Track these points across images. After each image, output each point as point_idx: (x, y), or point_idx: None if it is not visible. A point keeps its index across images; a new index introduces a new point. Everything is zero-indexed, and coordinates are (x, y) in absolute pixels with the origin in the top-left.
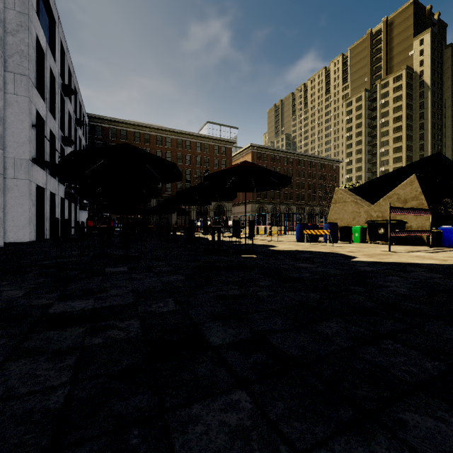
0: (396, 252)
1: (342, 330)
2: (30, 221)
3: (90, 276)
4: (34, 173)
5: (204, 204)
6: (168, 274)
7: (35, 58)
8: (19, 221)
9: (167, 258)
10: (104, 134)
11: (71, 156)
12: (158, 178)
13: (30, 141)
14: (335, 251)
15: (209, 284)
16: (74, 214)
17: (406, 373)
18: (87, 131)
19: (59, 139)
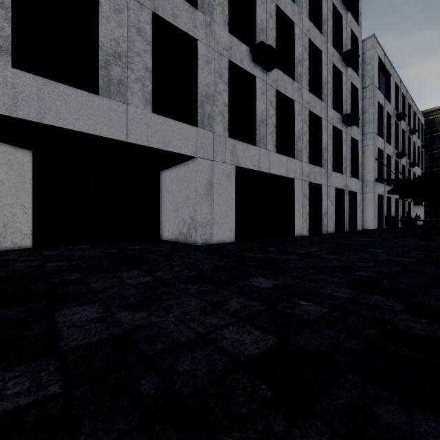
0: None
1: None
2: (374, 217)
3: (397, 240)
4: (376, 187)
5: None
6: (435, 243)
7: (377, 117)
8: (368, 217)
9: None
10: None
11: (391, 190)
12: None
13: (374, 170)
14: None
15: None
16: (408, 210)
17: None
18: (423, 130)
19: (393, 157)
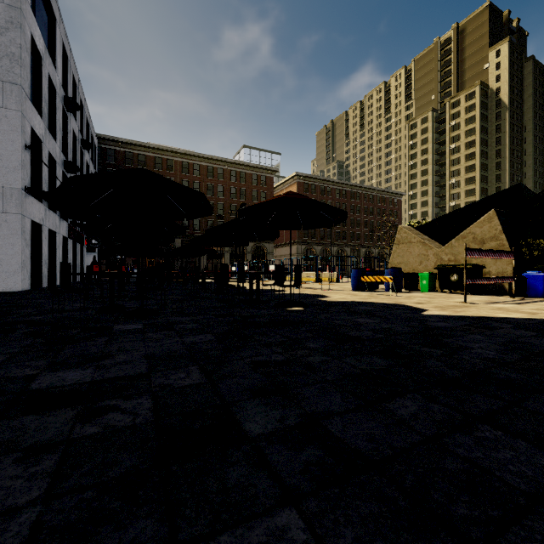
0: (474, 303)
1: (422, 411)
2: (22, 265)
3: (93, 336)
4: (28, 205)
5: (240, 244)
6: (193, 333)
7: (29, 63)
8: (9, 266)
9: (193, 312)
10: (118, 160)
11: (70, 183)
12: (182, 212)
13: (23, 167)
14: (399, 302)
15: (246, 347)
16: (80, 257)
17: (517, 476)
18: (96, 155)
19: (60, 165)
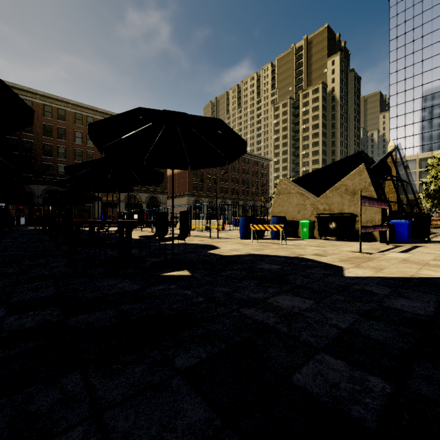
0: (370, 253)
1: None
2: None
3: None
4: None
5: (124, 190)
6: None
7: None
8: None
9: None
10: None
11: None
12: None
13: None
14: (299, 254)
15: None
16: None
17: None
18: None
19: None
